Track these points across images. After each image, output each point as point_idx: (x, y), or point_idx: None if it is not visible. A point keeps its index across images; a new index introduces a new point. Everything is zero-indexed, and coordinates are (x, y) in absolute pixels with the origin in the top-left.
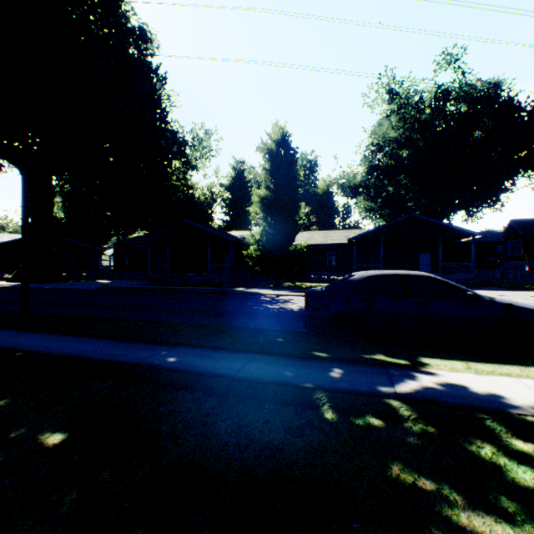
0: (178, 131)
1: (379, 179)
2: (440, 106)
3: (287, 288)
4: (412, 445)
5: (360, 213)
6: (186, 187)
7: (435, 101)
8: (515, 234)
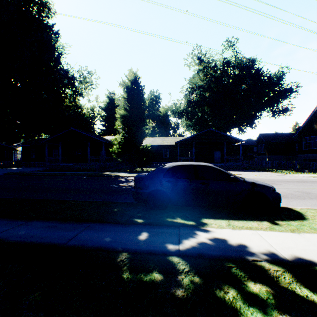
0: (68, 70)
1: (193, 108)
2: (225, 69)
3: (138, 172)
4: (179, 298)
5: (184, 127)
6: (76, 107)
7: (222, 66)
8: (261, 141)
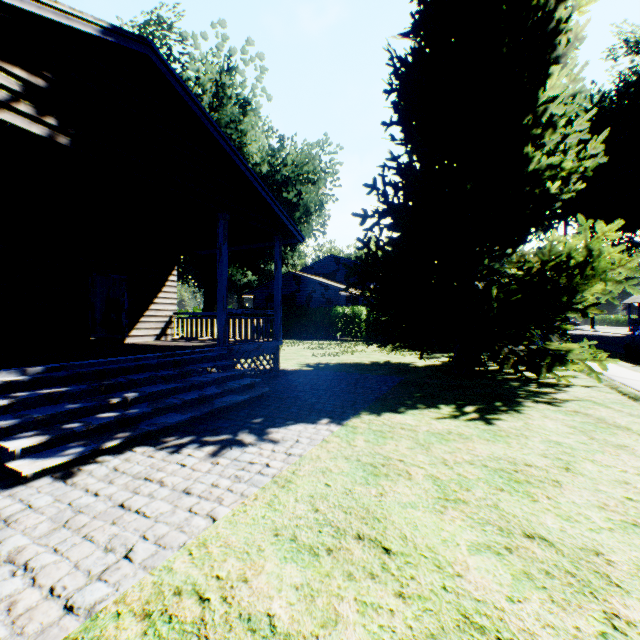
0: None
1: None
2: None
3: None
4: None
5: None
6: None
7: None
8: None
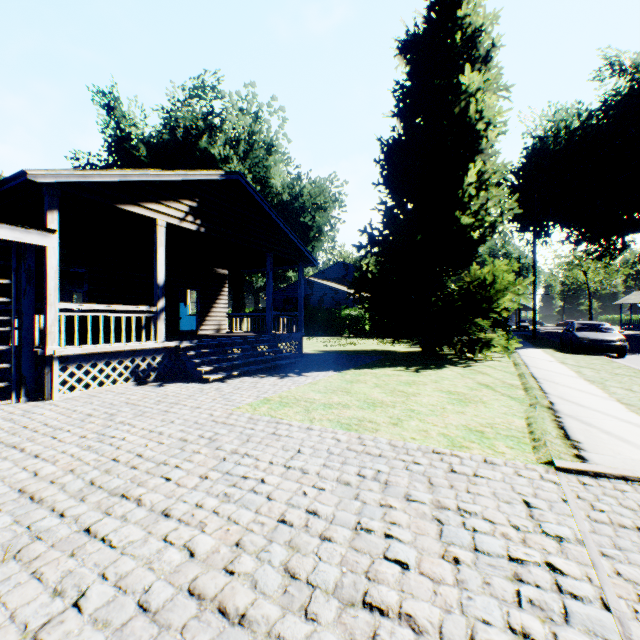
0: None
1: None
2: None
3: None
4: None
5: None
6: None
7: None
8: None
